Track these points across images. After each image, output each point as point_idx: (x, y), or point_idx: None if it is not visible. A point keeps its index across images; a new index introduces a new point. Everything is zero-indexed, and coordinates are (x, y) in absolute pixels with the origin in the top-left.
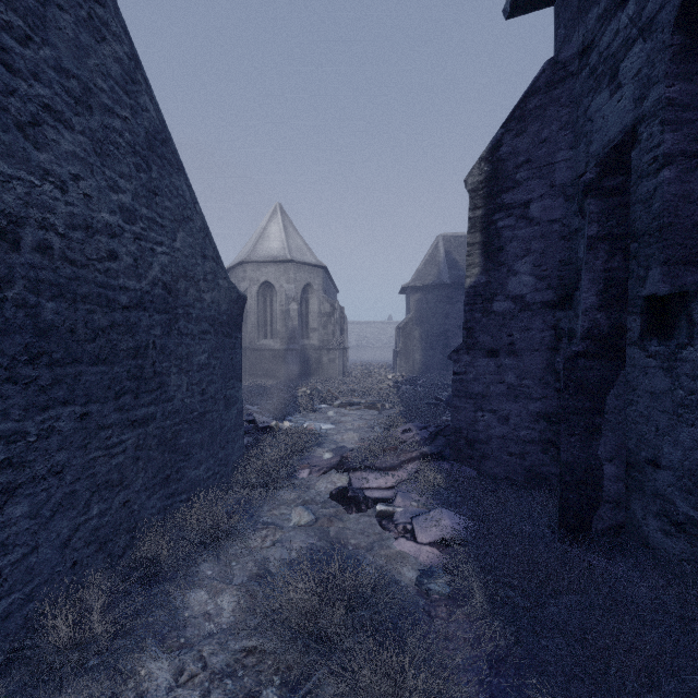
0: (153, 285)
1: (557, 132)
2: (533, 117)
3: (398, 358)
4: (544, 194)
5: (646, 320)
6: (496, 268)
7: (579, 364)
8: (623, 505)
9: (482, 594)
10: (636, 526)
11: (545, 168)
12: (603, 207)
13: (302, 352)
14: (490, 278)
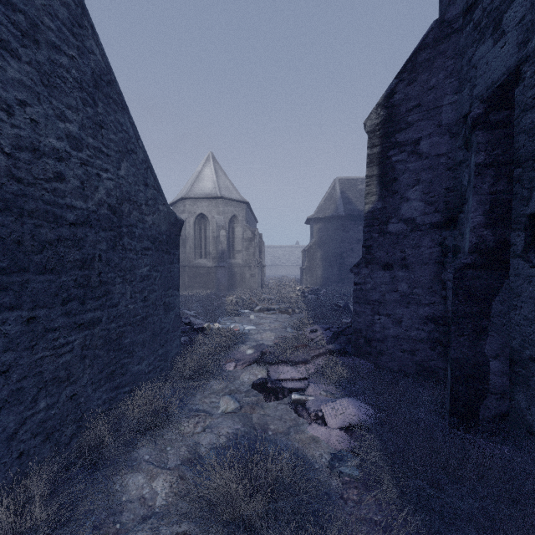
0: (99, 205)
1: (444, 80)
2: (423, 68)
3: (304, 273)
4: (432, 133)
5: (530, 235)
6: (391, 196)
7: (468, 274)
8: (507, 396)
9: (389, 479)
10: (520, 415)
11: (433, 111)
12: (489, 138)
13: (229, 269)
14: (385, 204)
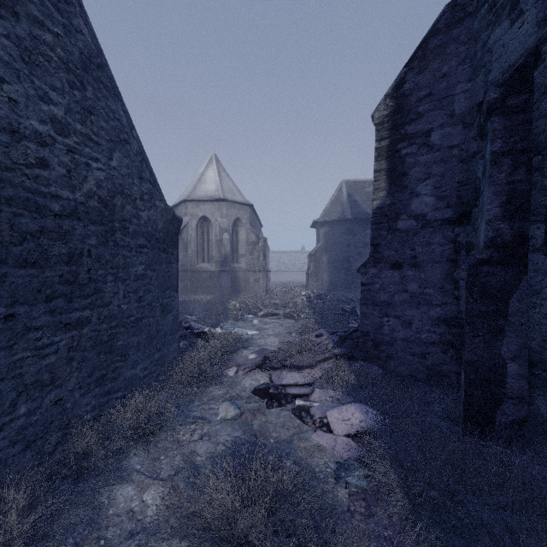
0: (88, 197)
1: (456, 67)
2: (434, 55)
3: (310, 278)
4: (444, 123)
5: None
6: (400, 191)
7: (483, 271)
8: (525, 401)
9: (400, 490)
10: (540, 421)
11: (445, 100)
12: (507, 124)
13: (233, 274)
14: (394, 200)
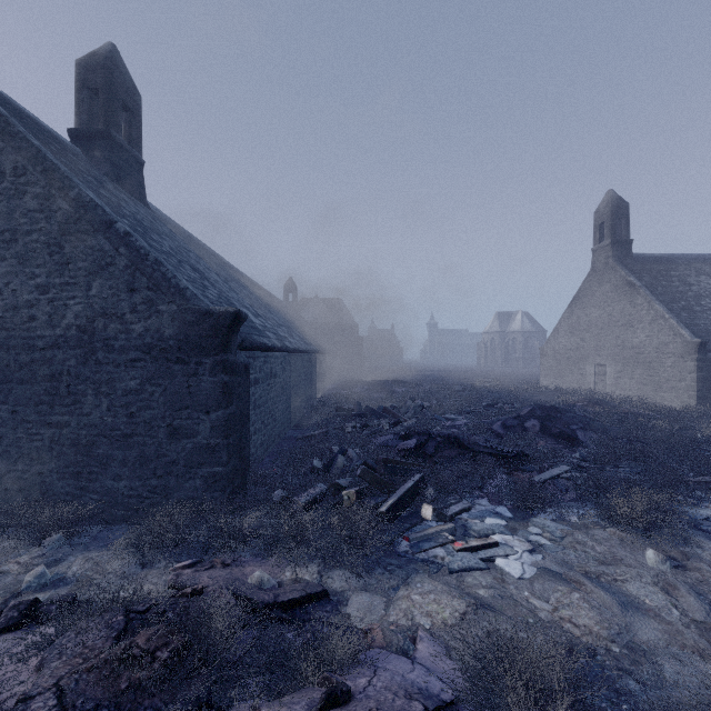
0: (67, 329)
1: None
2: None
3: None
4: None
5: None
6: None
7: None
8: None
9: None
10: None
11: None
12: None
13: None
14: None
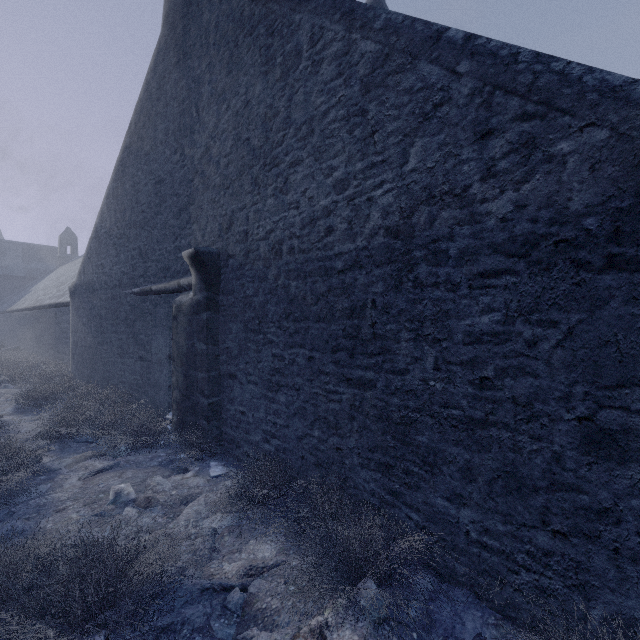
0: (371, 237)
1: None
2: None
3: None
4: None
5: None
6: None
7: None
8: None
9: None
10: None
11: None
12: None
13: None
14: None
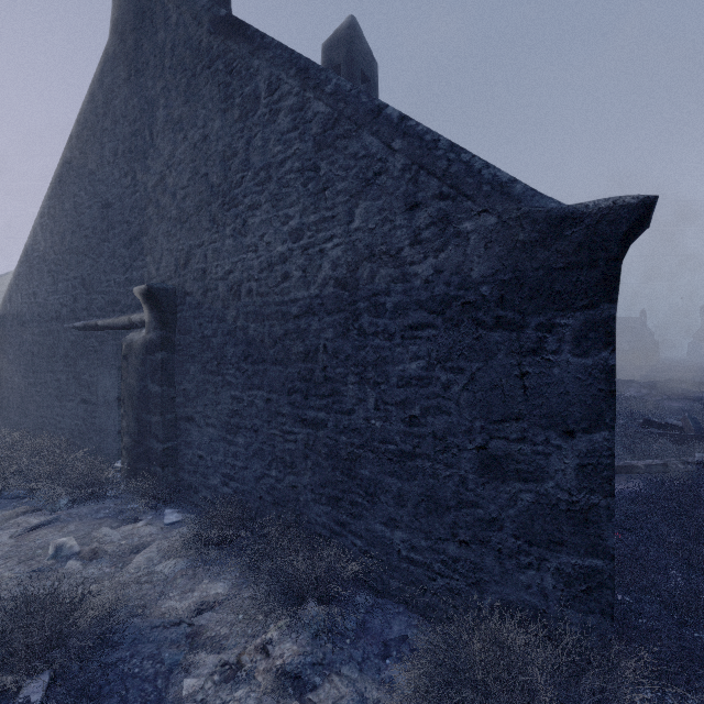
0: (323, 286)
1: None
2: None
3: None
4: None
5: None
6: None
7: None
8: None
9: None
10: None
11: None
12: None
13: None
14: None
